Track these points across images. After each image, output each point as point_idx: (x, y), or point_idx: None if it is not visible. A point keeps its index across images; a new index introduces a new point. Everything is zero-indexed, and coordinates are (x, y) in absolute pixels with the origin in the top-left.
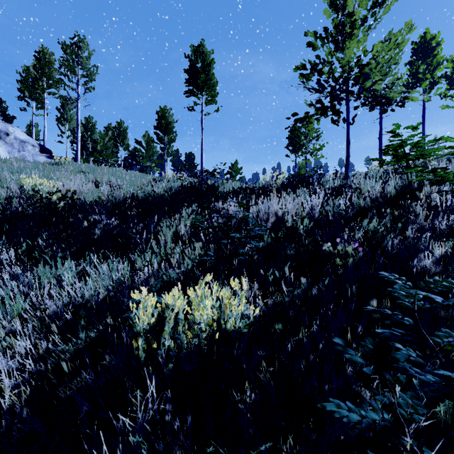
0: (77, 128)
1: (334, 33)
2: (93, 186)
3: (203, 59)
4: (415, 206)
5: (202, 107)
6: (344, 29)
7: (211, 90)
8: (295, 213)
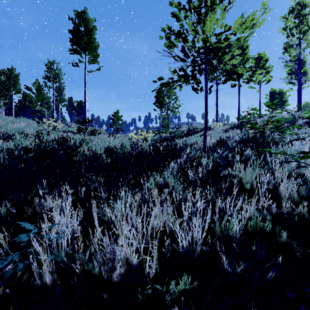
0: None
1: (197, 5)
2: None
3: (86, 24)
4: None
5: (85, 64)
6: (207, 1)
7: (93, 51)
8: (163, 227)
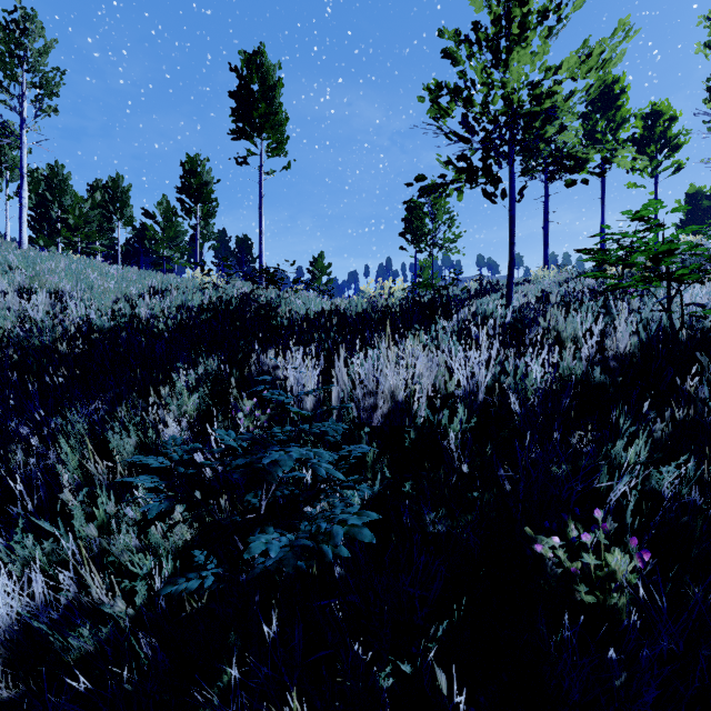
0: (21, 181)
1: (492, 34)
2: (16, 299)
3: (263, 78)
4: (688, 381)
5: (261, 159)
6: (510, 26)
7: (277, 131)
8: (432, 385)
